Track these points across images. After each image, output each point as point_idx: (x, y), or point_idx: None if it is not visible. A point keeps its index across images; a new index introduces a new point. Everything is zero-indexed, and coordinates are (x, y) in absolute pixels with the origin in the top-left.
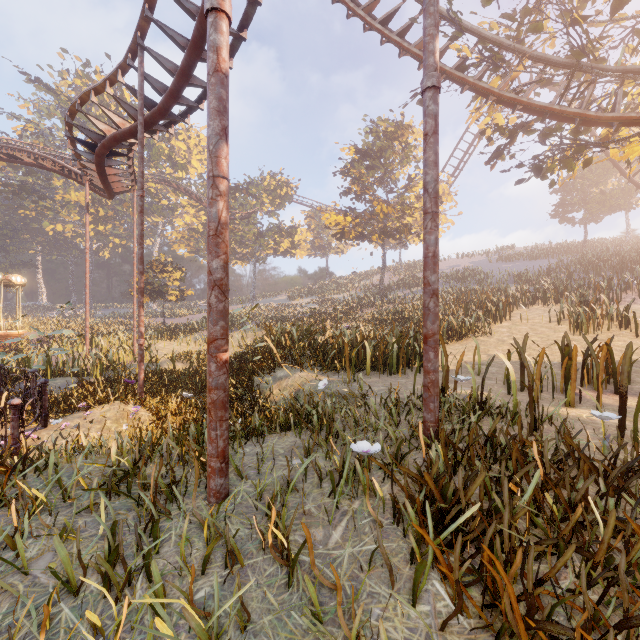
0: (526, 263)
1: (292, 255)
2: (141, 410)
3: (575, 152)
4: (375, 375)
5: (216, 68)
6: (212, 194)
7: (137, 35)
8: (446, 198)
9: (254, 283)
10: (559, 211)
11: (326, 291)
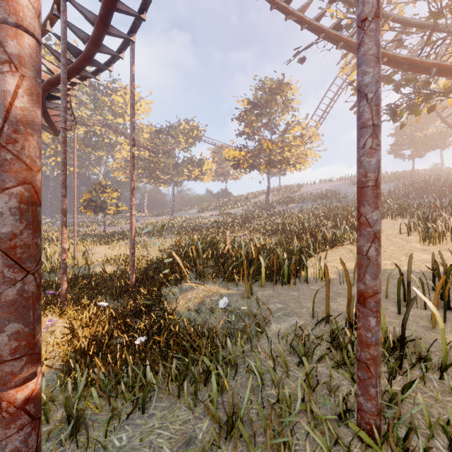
0: None
1: (201, 180)
2: (58, 321)
3: (424, 99)
4: (269, 286)
5: None
6: None
7: None
8: (315, 138)
9: (173, 200)
10: (394, 149)
11: (226, 206)
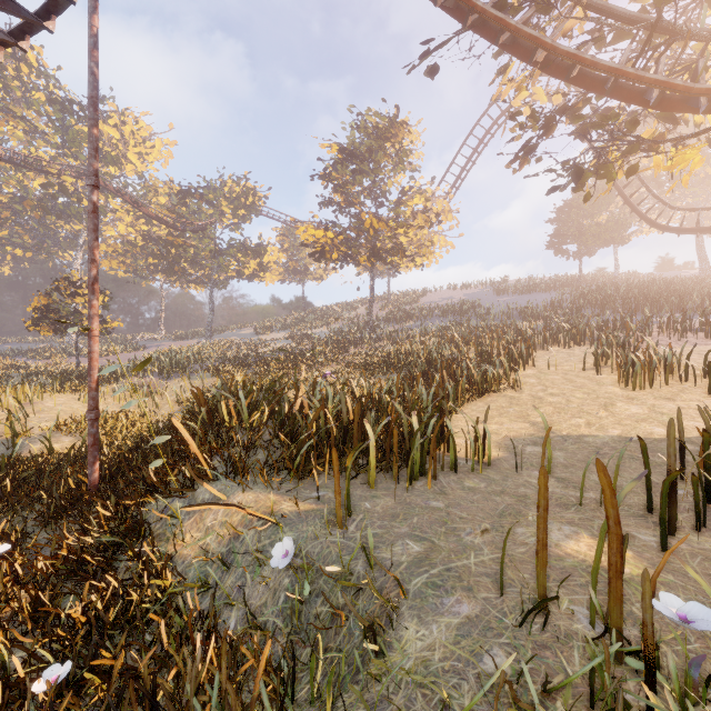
0: (523, 297)
1: (260, 279)
2: None
3: (625, 152)
4: (384, 485)
5: None
6: None
7: None
8: (446, 216)
9: (211, 313)
10: (555, 242)
11: (302, 324)
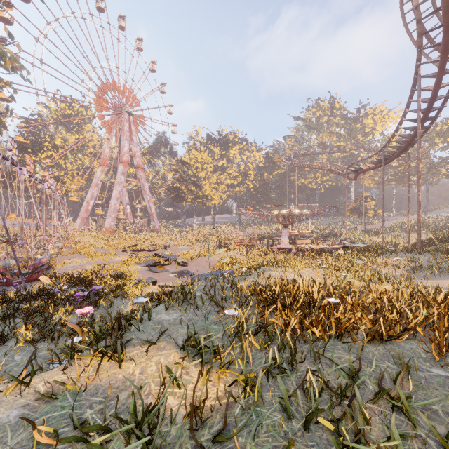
0: None
1: None
2: None
3: None
4: None
5: (419, 201)
6: (418, 216)
7: (382, 149)
8: None
9: (426, 200)
10: None
11: None
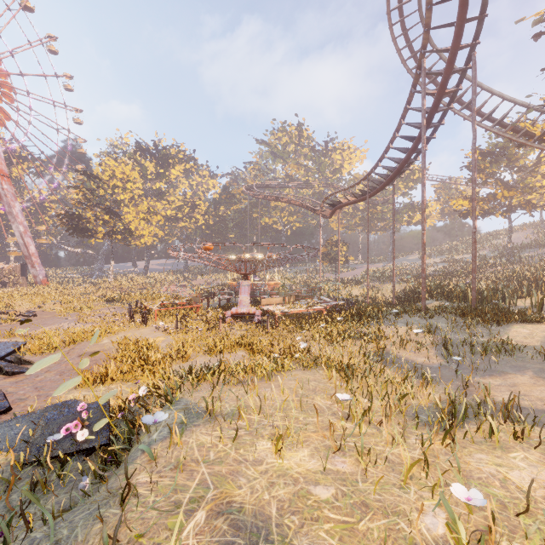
0: None
1: None
2: None
3: None
4: None
5: (423, 243)
6: (423, 263)
7: (367, 177)
8: None
9: (391, 248)
10: None
11: (455, 251)
